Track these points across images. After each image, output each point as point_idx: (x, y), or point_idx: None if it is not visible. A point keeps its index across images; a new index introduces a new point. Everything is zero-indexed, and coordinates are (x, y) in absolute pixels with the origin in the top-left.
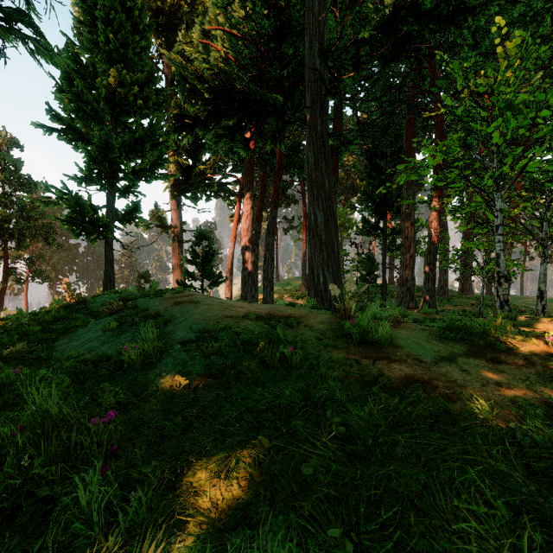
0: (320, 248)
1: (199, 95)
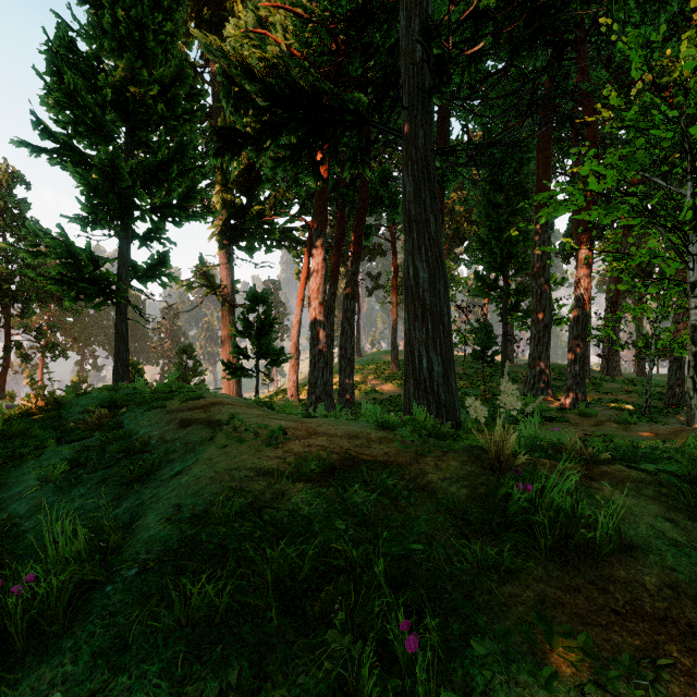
0: (422, 317)
1: (249, 101)
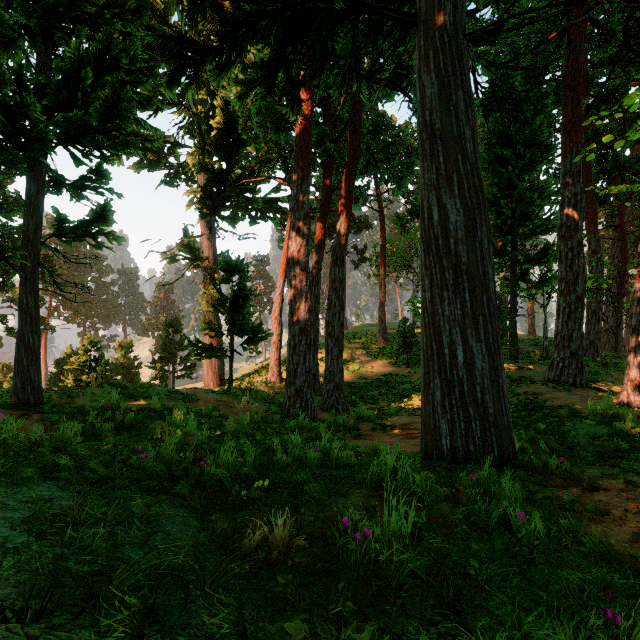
0: (455, 283)
1: None
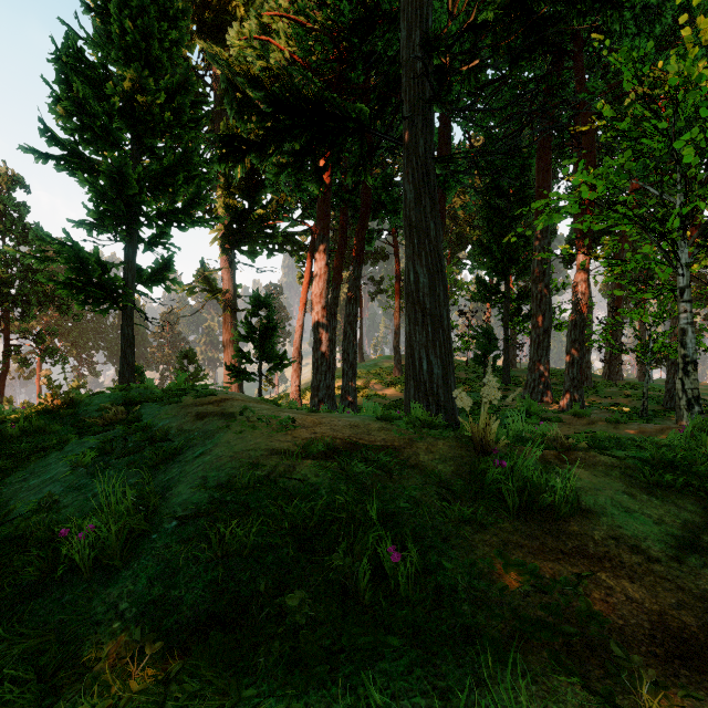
0: (422, 321)
1: (253, 108)
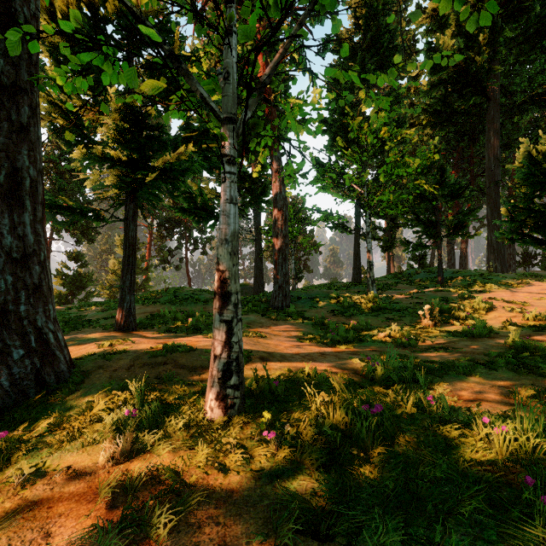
0: (493, 252)
1: None
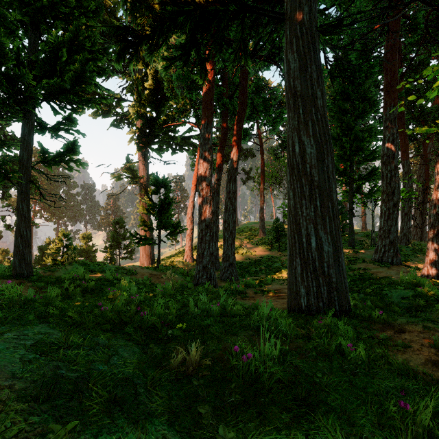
0: (310, 194)
1: (142, 2)
